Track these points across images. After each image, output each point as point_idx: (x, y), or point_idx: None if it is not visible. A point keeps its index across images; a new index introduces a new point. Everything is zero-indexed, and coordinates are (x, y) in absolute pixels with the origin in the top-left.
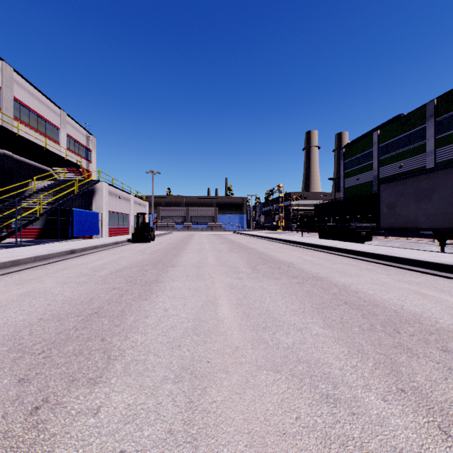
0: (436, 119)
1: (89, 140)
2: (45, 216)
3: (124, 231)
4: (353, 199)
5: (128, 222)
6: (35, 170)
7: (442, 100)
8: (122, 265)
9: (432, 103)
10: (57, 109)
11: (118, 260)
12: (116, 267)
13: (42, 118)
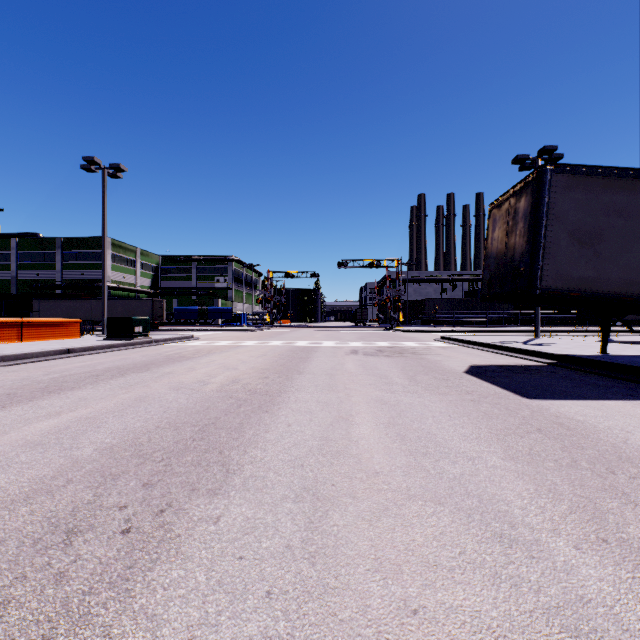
0: (63, 250)
1: None
2: None
3: None
4: None
5: None
6: None
7: (66, 240)
8: None
9: (61, 240)
10: None
11: None
12: None
13: None
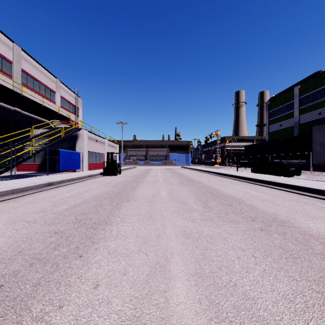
0: None
1: (77, 100)
2: (43, 155)
3: (100, 166)
4: (278, 141)
5: (103, 159)
6: (38, 122)
7: None
8: (83, 199)
9: None
10: (54, 78)
11: (83, 192)
12: (77, 200)
13: (42, 84)
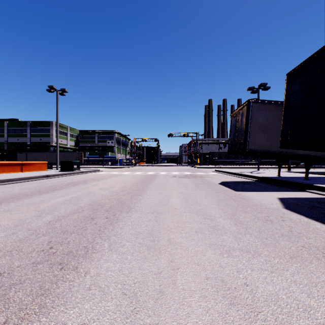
0: (31, 127)
1: None
2: None
3: None
4: None
5: None
6: None
7: (32, 122)
8: None
9: (30, 122)
10: None
11: None
12: None
13: None
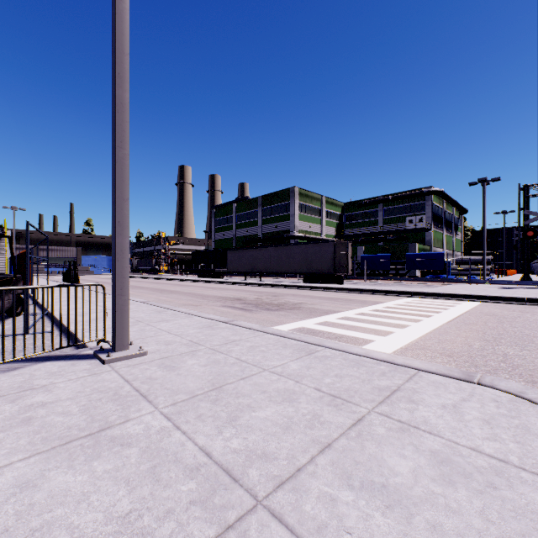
0: (263, 207)
1: None
2: None
3: None
4: (220, 251)
5: None
6: None
7: (265, 197)
8: None
9: (261, 198)
10: None
11: None
12: None
13: None
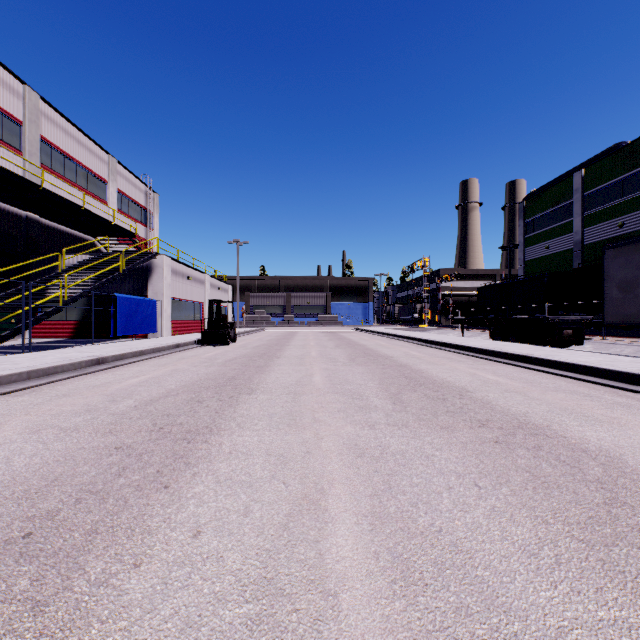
0: None
1: (149, 198)
2: (83, 305)
3: (196, 327)
4: (542, 278)
5: (201, 314)
6: (73, 241)
7: None
8: (165, 389)
9: None
10: (104, 154)
11: (165, 376)
12: (153, 392)
13: (82, 167)
